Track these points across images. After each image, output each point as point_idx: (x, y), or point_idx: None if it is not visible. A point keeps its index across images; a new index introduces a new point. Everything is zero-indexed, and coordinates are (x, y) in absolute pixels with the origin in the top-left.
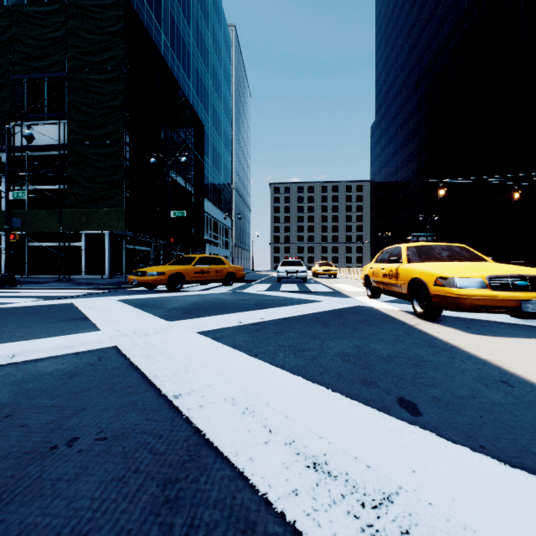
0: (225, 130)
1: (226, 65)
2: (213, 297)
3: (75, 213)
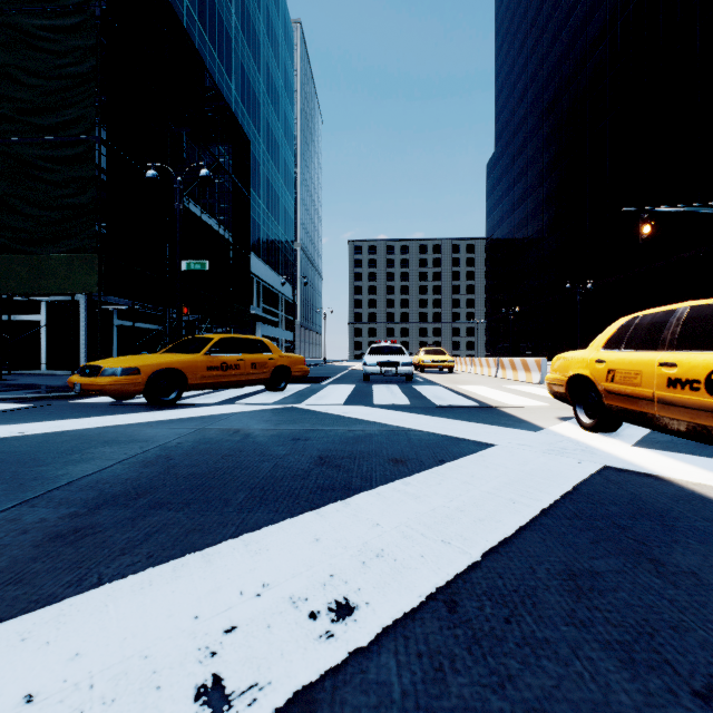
0: (286, 160)
1: (287, 68)
2: (226, 428)
3: (9, 261)
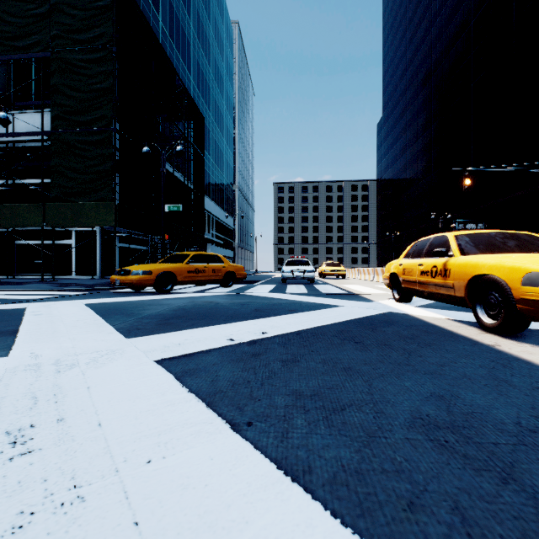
0: (228, 126)
1: (229, 60)
2: (205, 301)
3: (60, 206)
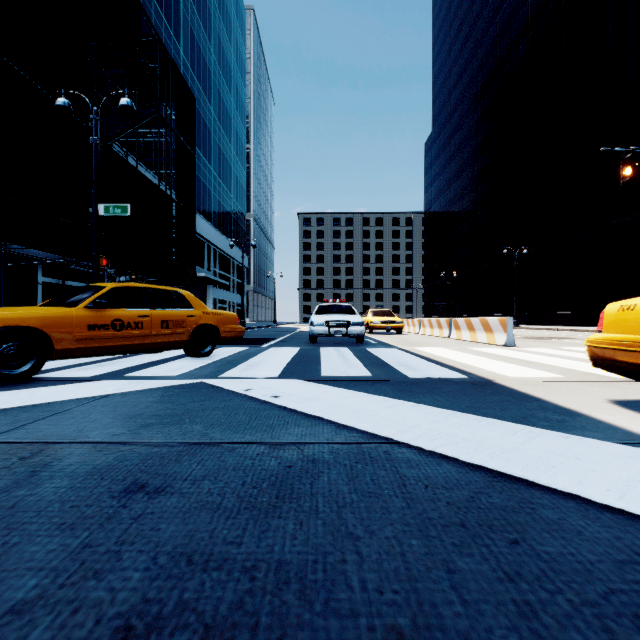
0: (237, 131)
1: (239, 44)
2: (25, 441)
3: None
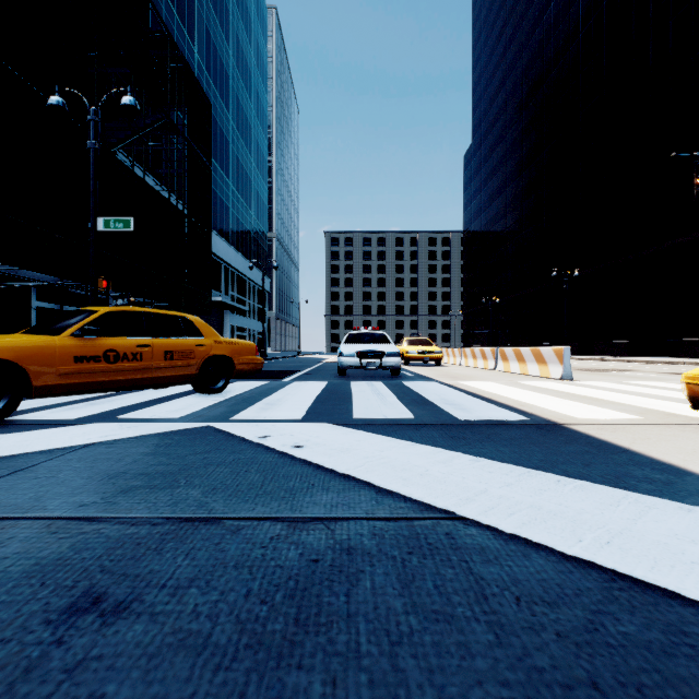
0: (258, 142)
1: (259, 46)
2: None
3: None
